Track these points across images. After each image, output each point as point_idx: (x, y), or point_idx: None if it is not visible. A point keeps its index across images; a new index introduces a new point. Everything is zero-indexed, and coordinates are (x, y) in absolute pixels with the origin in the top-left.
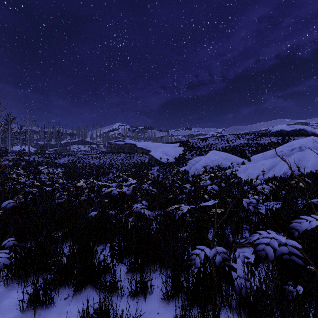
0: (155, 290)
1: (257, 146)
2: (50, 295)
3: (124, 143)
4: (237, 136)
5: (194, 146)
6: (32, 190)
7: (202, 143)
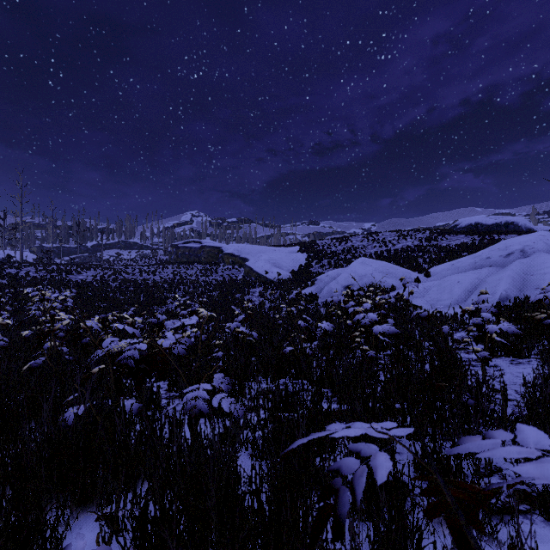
0: None
1: (438, 251)
2: None
3: (201, 245)
4: (401, 234)
5: (325, 252)
6: None
7: (340, 246)
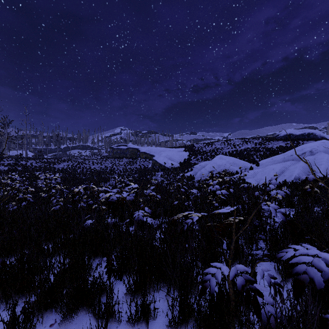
0: (160, 314)
1: (265, 151)
2: (32, 323)
3: (127, 147)
4: (244, 141)
5: (199, 151)
6: (25, 196)
7: (208, 147)
